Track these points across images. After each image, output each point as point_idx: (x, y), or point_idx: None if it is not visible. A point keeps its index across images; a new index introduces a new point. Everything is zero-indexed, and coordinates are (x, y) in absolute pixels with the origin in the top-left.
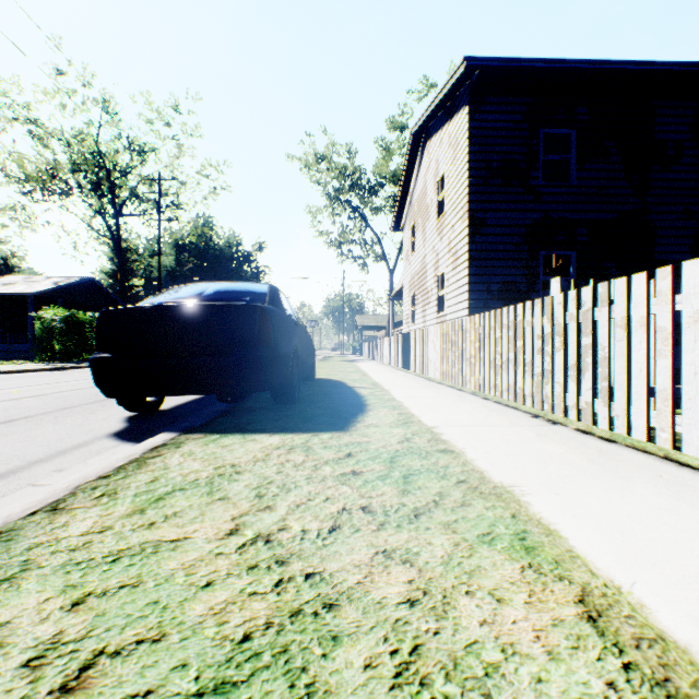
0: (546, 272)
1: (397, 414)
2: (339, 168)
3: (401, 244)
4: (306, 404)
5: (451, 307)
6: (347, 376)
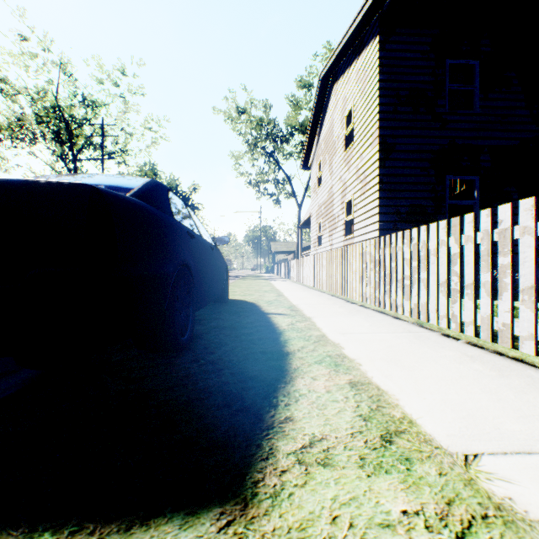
0: (451, 196)
1: (349, 388)
2: (256, 120)
3: (307, 183)
4: (196, 353)
5: (359, 230)
6: (262, 296)
